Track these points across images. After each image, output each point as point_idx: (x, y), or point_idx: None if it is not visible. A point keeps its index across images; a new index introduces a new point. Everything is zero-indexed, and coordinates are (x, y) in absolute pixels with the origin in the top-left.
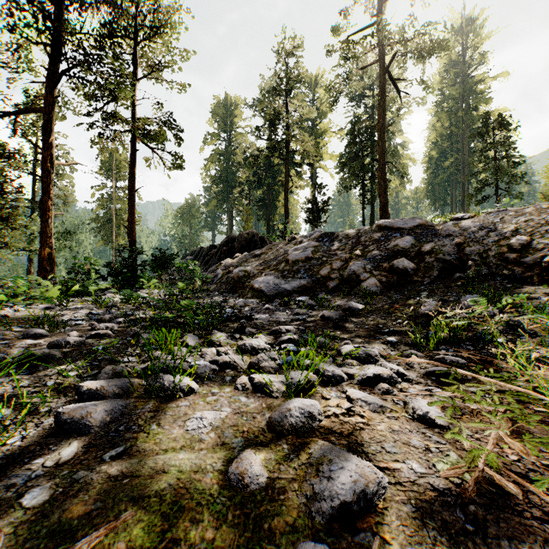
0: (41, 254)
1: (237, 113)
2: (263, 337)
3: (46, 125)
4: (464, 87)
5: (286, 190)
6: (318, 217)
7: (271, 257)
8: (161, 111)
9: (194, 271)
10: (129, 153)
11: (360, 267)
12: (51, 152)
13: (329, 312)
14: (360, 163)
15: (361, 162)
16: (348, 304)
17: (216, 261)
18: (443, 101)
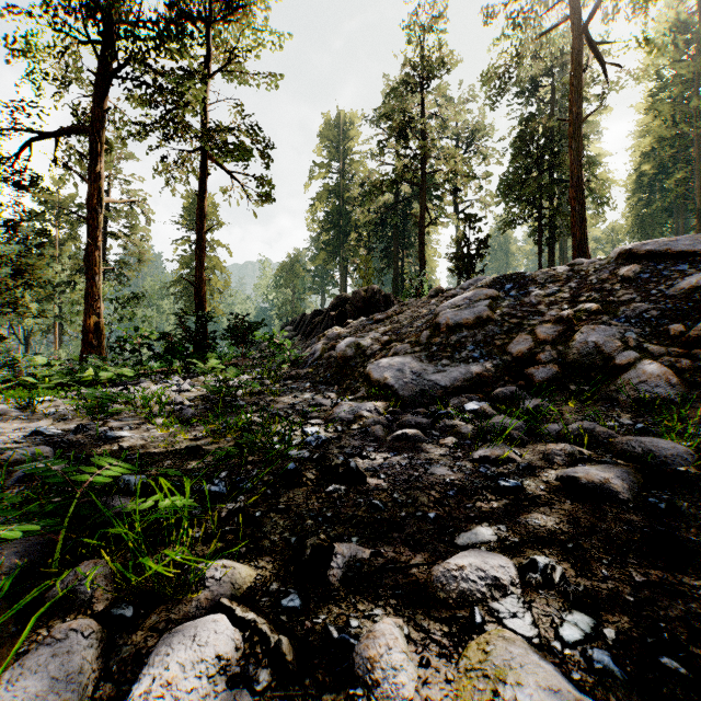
0: (85, 323)
1: (352, 135)
2: (400, 651)
3: (93, 149)
4: (700, 61)
5: (421, 228)
6: (471, 265)
7: (403, 322)
8: (240, 113)
9: (282, 346)
10: (197, 179)
11: (611, 336)
12: (98, 184)
13: (594, 470)
14: (536, 183)
15: (537, 181)
16: (643, 441)
17: (321, 332)
18: (663, 88)
